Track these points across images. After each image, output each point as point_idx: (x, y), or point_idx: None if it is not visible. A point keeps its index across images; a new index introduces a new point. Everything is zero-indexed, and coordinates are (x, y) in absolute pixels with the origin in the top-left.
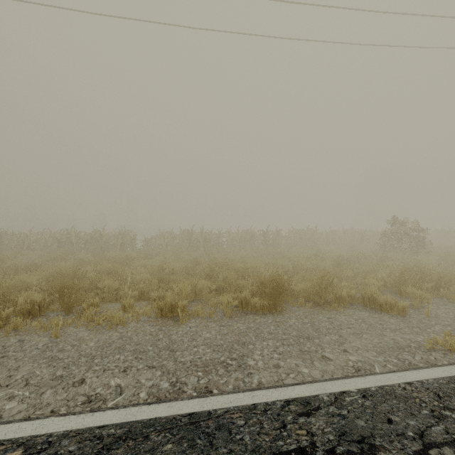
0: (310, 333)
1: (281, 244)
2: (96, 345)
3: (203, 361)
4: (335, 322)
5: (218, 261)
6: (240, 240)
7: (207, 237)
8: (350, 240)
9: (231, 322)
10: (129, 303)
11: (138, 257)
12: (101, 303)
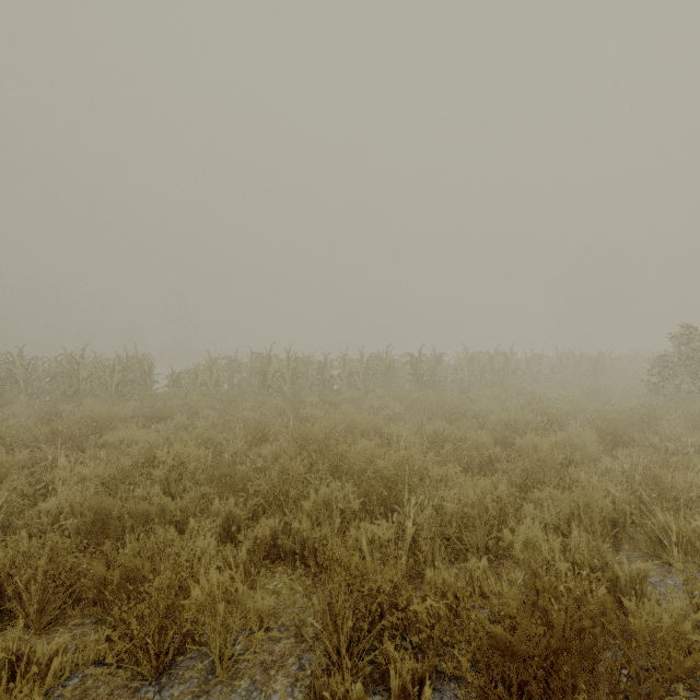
0: None
1: (447, 382)
2: None
3: None
4: None
5: (313, 434)
6: (366, 374)
7: (299, 368)
8: (569, 373)
9: None
10: None
11: (139, 414)
12: None
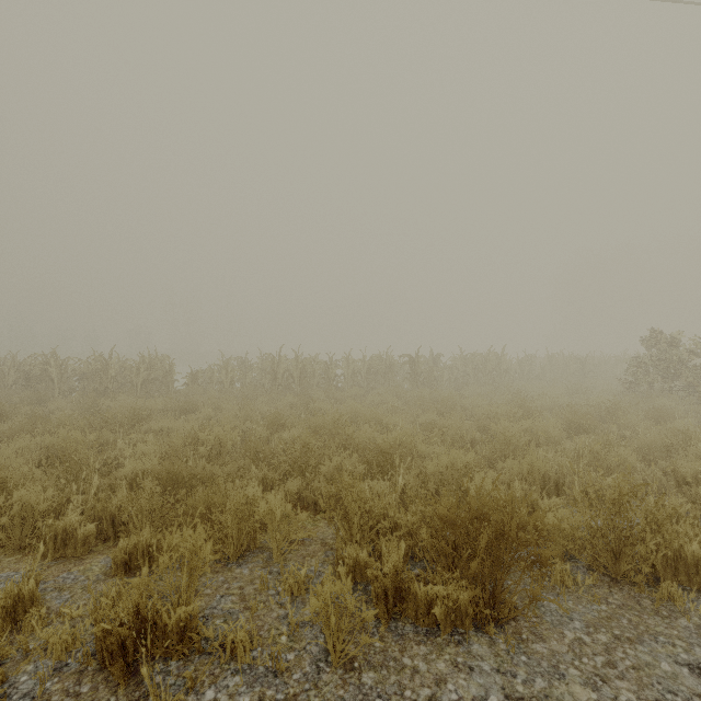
0: None
1: (442, 381)
2: None
3: None
4: None
5: (323, 422)
6: (368, 373)
7: (307, 367)
8: (559, 373)
9: None
10: (18, 597)
11: (168, 408)
12: None
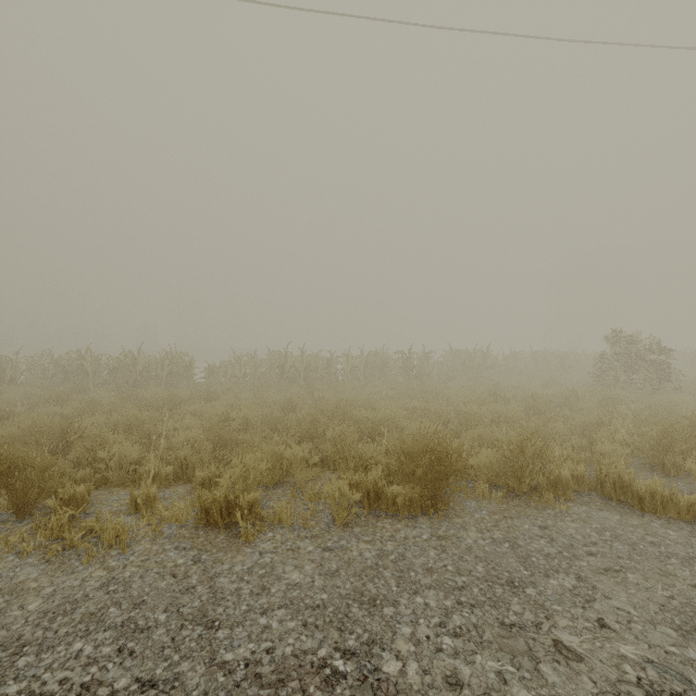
0: (513, 568)
1: (433, 375)
2: (43, 607)
3: (277, 662)
4: (559, 538)
5: (327, 405)
6: (366, 368)
7: (311, 363)
8: (542, 368)
9: (346, 539)
10: (147, 496)
11: (193, 396)
12: (104, 488)
